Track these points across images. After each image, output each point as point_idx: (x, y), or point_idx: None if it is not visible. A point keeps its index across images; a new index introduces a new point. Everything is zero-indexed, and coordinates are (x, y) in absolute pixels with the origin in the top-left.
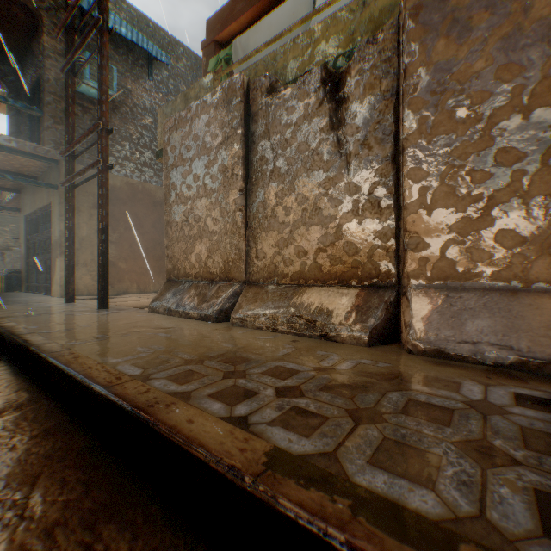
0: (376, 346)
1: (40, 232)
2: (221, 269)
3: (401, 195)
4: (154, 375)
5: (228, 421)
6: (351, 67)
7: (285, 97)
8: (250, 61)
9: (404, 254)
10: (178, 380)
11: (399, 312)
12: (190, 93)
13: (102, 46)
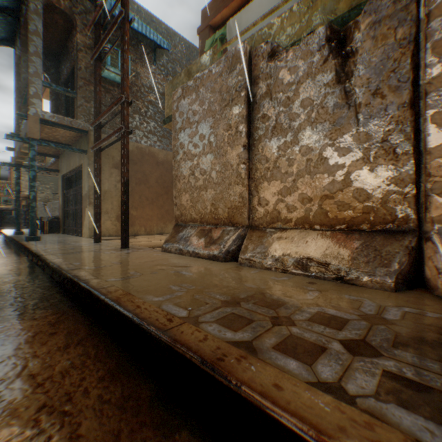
0: (401, 291)
1: (72, 188)
2: (225, 215)
3: (420, 140)
4: (202, 318)
5: (322, 389)
6: (360, 21)
7: (287, 59)
8: (243, 37)
9: (425, 199)
10: (228, 325)
11: (418, 257)
12: (193, 68)
13: (123, 33)
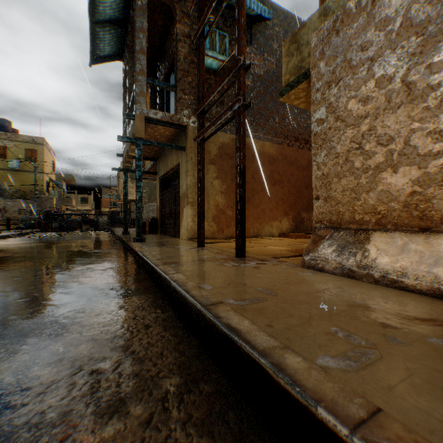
0: None
1: (169, 188)
2: None
3: None
4: None
5: None
6: None
7: None
8: None
9: None
10: None
11: None
12: None
13: None
